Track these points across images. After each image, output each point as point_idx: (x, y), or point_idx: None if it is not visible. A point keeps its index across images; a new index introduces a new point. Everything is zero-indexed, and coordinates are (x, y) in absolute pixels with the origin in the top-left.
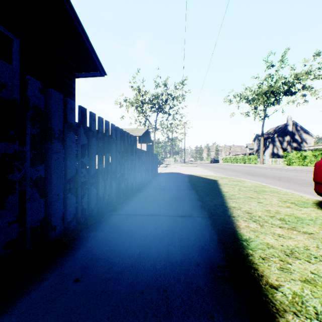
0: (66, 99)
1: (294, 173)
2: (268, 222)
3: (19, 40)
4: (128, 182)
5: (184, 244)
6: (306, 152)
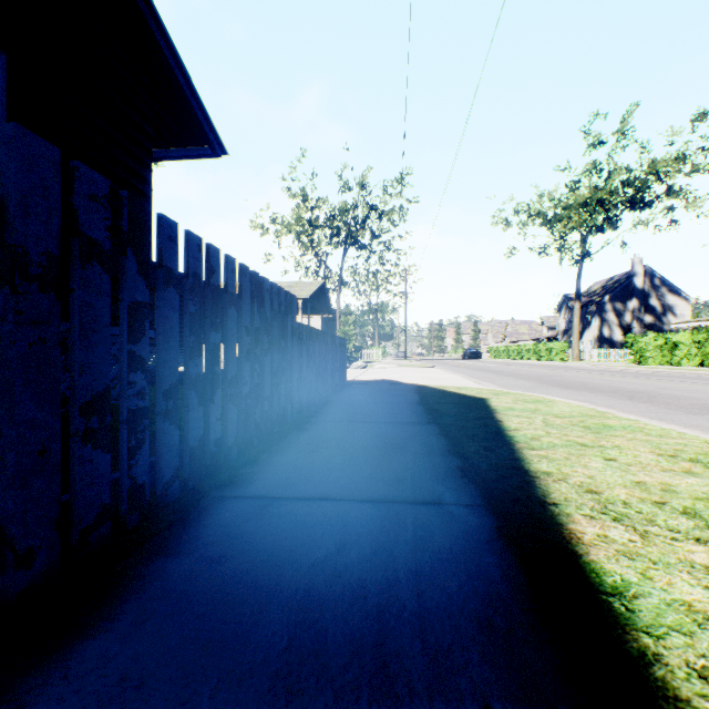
0: (75, 167)
1: (657, 382)
2: (657, 523)
3: (7, 57)
4: (273, 405)
5: (431, 610)
6: (678, 335)
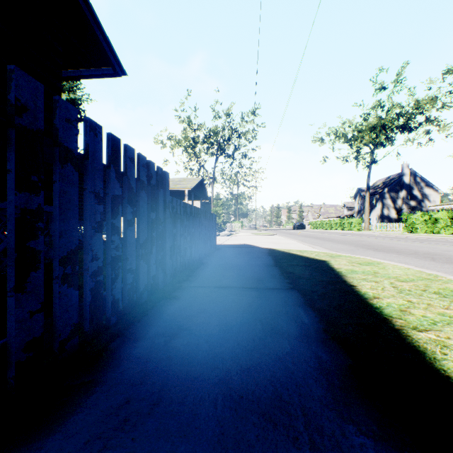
0: None
1: (436, 245)
2: None
3: None
4: (139, 276)
5: None
6: (438, 213)
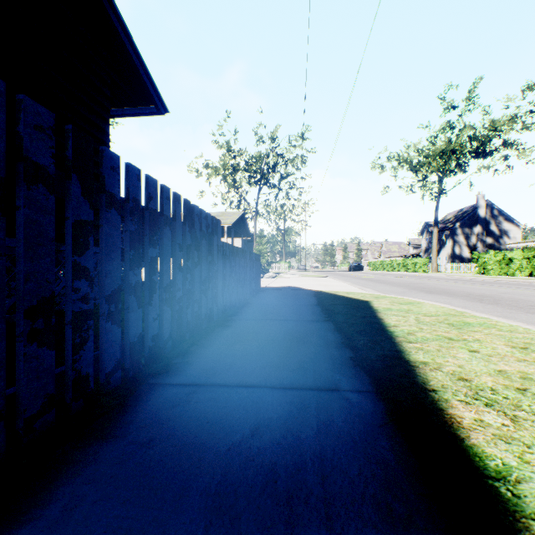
0: (21, 100)
1: (499, 288)
2: (523, 408)
3: None
4: (201, 307)
5: (336, 495)
6: (513, 253)
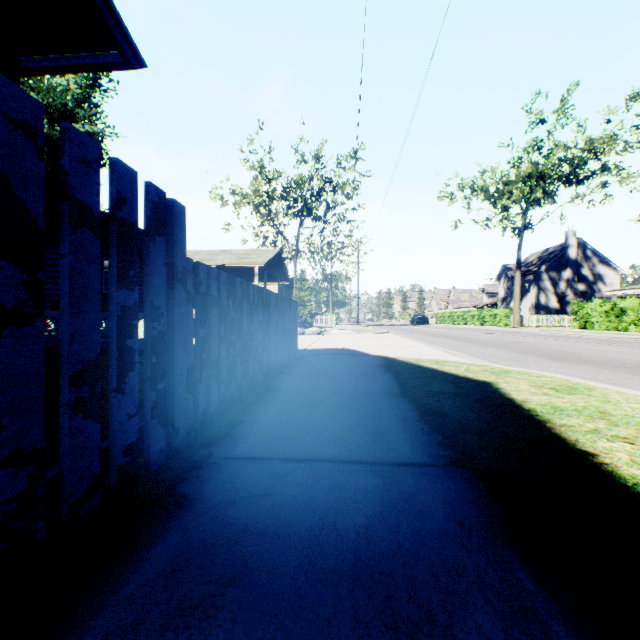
0: None
1: None
2: None
3: None
4: (67, 462)
5: None
6: (626, 301)
